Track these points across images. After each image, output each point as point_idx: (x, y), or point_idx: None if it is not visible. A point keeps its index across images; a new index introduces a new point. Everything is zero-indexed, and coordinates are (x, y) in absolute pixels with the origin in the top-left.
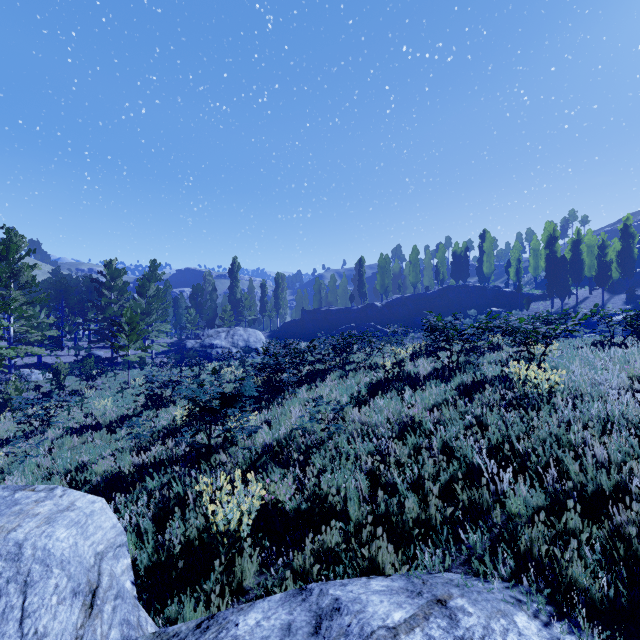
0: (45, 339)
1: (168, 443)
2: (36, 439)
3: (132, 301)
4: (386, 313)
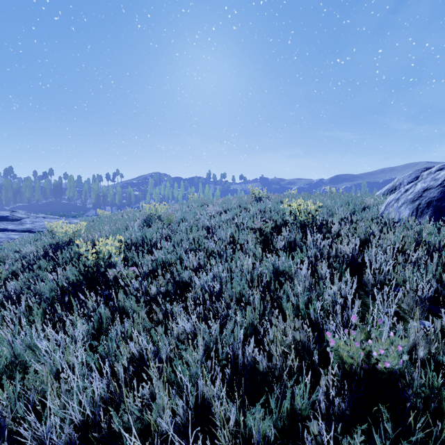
0: None
1: None
2: None
3: None
4: None
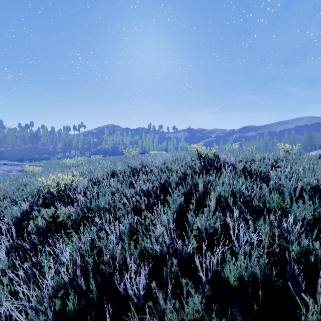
0: None
1: None
2: None
3: None
4: None
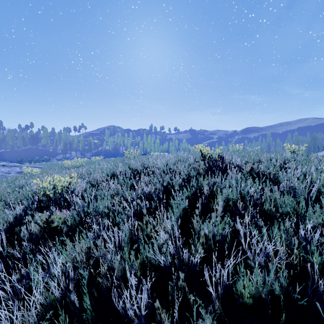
0: None
1: None
2: None
3: None
4: None
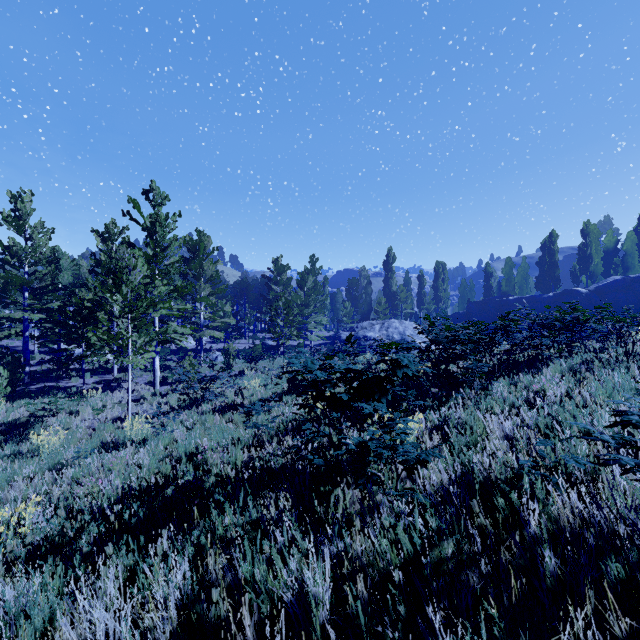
0: (229, 327)
1: (288, 442)
2: (190, 412)
3: (293, 293)
4: (596, 301)
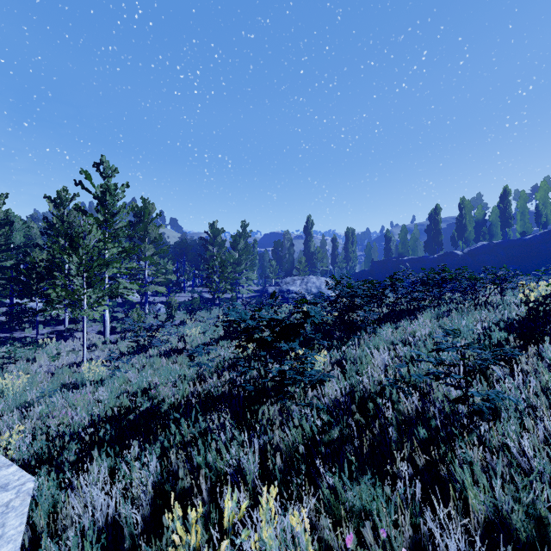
0: (170, 283)
1: (225, 377)
2: (139, 356)
3: (227, 253)
4: (469, 262)
